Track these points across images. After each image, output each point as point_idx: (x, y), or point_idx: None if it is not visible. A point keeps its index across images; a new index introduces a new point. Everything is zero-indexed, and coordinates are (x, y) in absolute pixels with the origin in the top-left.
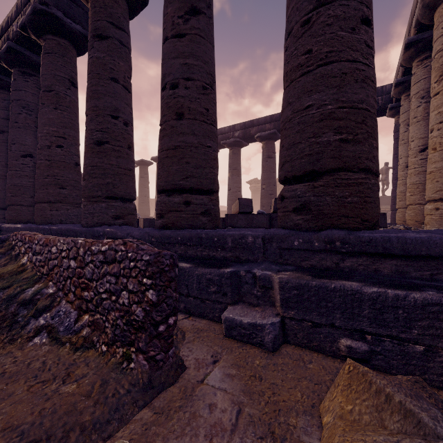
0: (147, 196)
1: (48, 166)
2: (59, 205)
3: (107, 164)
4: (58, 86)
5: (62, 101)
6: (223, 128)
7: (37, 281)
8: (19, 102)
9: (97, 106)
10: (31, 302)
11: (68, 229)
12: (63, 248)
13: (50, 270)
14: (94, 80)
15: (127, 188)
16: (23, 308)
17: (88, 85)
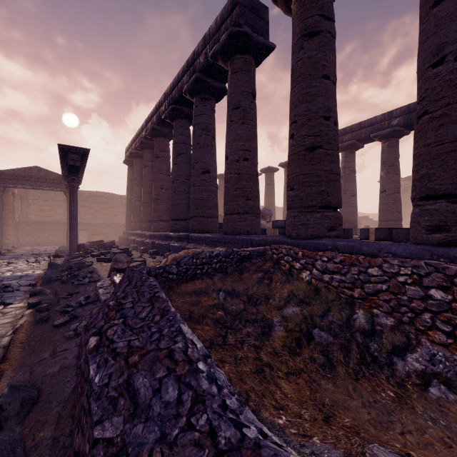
0: (273, 203)
1: (237, 179)
2: (246, 216)
3: (321, 170)
4: (244, 101)
5: (247, 115)
6: (374, 118)
7: (351, 305)
8: (200, 125)
9: (309, 110)
10: (373, 333)
11: (277, 241)
12: (399, 272)
13: (367, 294)
14: (305, 83)
15: (338, 196)
16: (368, 339)
17: (297, 89)
